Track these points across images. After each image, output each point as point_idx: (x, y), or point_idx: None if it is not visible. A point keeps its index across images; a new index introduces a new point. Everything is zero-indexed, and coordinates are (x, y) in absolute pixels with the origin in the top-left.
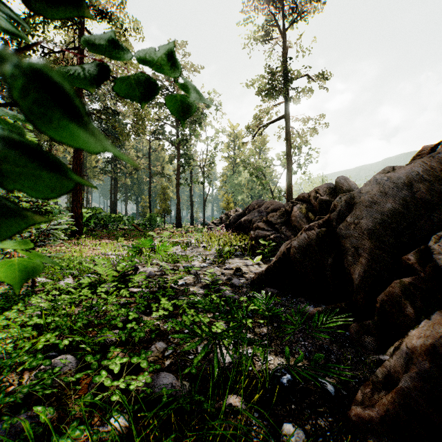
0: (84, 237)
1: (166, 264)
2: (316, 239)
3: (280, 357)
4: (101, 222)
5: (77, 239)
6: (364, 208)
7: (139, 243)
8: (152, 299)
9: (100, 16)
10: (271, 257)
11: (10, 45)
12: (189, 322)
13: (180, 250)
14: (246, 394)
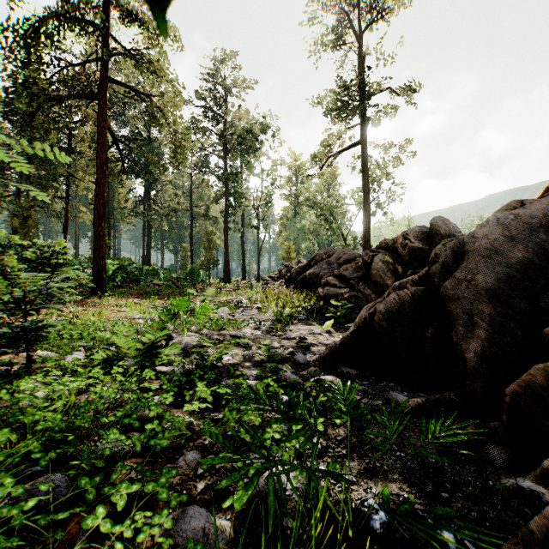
0: (108, 295)
1: (208, 332)
2: (411, 302)
3: (366, 477)
4: (131, 276)
5: (100, 298)
6: (481, 259)
7: (173, 305)
8: (186, 382)
9: (128, 17)
10: (345, 323)
11: (16, 56)
12: (234, 422)
13: (228, 312)
14: (318, 545)
